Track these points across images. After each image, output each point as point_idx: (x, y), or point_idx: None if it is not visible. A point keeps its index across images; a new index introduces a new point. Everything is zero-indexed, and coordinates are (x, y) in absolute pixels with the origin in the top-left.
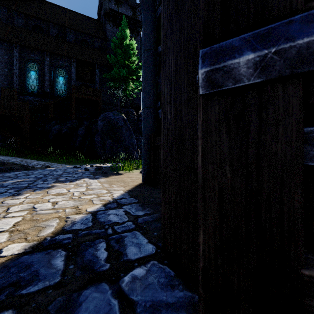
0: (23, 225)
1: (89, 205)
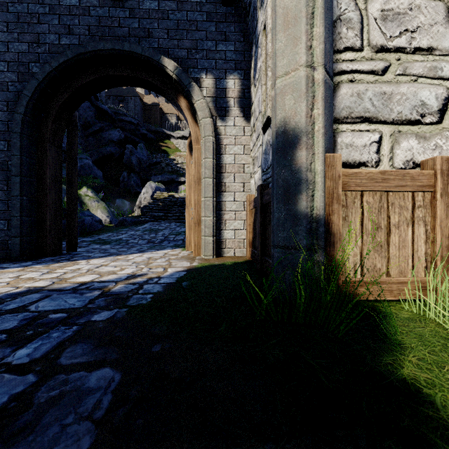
0: (70, 265)
1: (8, 271)
